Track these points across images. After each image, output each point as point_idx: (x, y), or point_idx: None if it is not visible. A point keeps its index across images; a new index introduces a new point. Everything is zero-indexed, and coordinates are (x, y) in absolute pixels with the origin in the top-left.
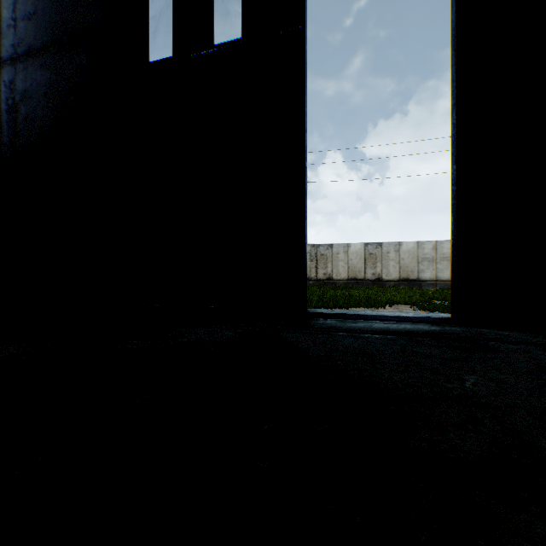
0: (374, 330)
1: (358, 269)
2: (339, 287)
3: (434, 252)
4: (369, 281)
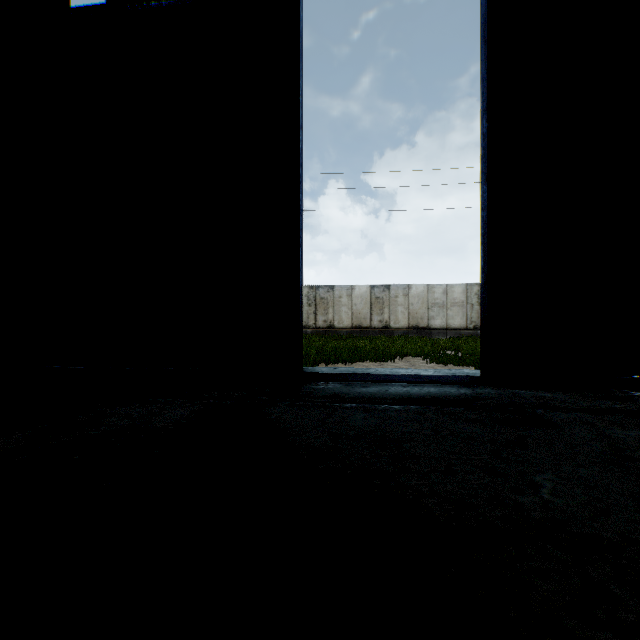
0: (392, 397)
1: (364, 315)
2: (341, 337)
3: (445, 297)
4: (376, 329)
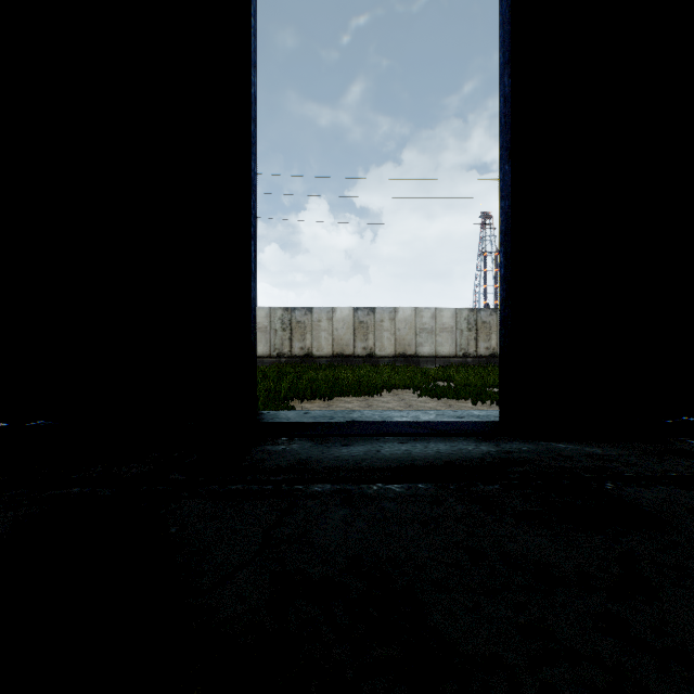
0: (388, 466)
1: (346, 341)
2: (321, 367)
3: (434, 322)
4: (360, 357)
